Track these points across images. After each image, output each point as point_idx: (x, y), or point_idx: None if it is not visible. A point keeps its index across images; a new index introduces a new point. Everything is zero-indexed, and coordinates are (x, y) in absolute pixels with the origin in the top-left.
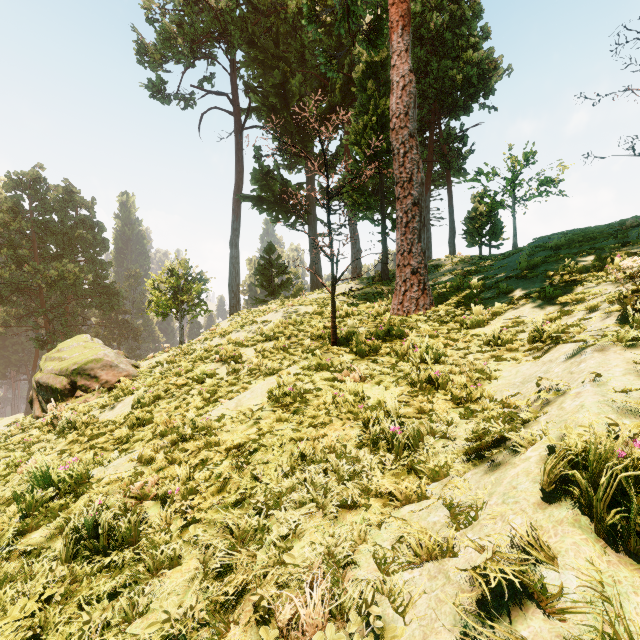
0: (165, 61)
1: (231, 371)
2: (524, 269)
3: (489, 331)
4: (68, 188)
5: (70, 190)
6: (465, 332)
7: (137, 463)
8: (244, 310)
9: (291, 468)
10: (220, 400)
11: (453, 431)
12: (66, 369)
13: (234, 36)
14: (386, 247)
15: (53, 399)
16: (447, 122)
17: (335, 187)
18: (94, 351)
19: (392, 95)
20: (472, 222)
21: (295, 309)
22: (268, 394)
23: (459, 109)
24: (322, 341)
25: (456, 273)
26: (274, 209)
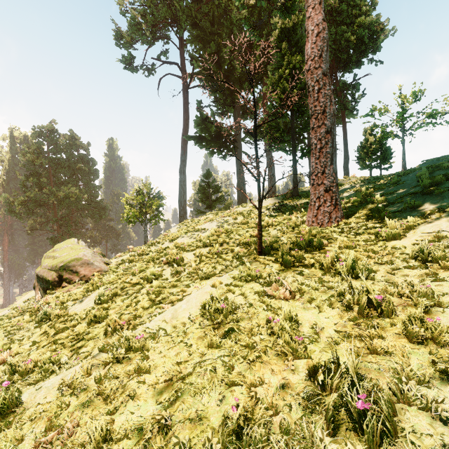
0: (134, 42)
1: (174, 273)
2: (427, 186)
3: (408, 244)
4: (72, 136)
5: (74, 137)
6: (382, 244)
7: (68, 387)
8: (188, 219)
9: (223, 445)
10: (162, 302)
11: (432, 396)
12: (55, 266)
13: (182, 20)
14: (296, 171)
15: (47, 288)
16: (342, 75)
17: None
18: (76, 252)
19: (307, 42)
20: (363, 150)
21: (226, 220)
22: (201, 307)
23: (352, 64)
24: (248, 248)
25: (355, 190)
26: (211, 145)
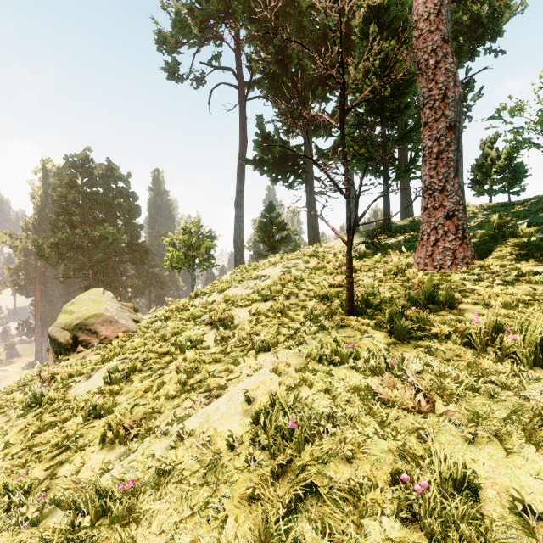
0: (179, 46)
1: (218, 339)
2: None
3: None
4: (109, 165)
5: (111, 167)
6: None
7: None
8: (245, 264)
9: None
10: (196, 388)
11: None
12: (69, 324)
13: (237, 11)
14: (388, 198)
15: (60, 352)
16: None
17: (331, 147)
18: (97, 306)
19: None
20: (480, 170)
21: (294, 263)
22: (251, 419)
23: (463, 55)
24: (328, 303)
25: (476, 222)
26: (274, 170)
